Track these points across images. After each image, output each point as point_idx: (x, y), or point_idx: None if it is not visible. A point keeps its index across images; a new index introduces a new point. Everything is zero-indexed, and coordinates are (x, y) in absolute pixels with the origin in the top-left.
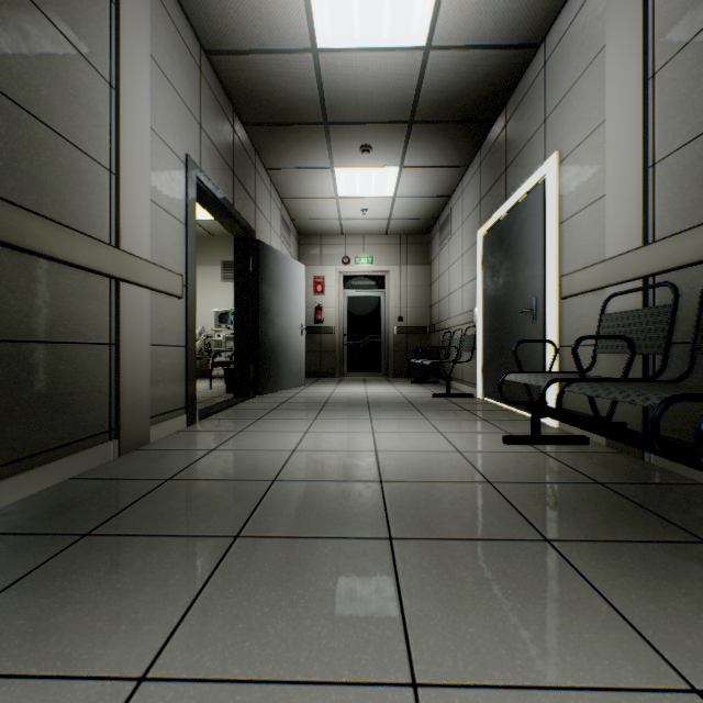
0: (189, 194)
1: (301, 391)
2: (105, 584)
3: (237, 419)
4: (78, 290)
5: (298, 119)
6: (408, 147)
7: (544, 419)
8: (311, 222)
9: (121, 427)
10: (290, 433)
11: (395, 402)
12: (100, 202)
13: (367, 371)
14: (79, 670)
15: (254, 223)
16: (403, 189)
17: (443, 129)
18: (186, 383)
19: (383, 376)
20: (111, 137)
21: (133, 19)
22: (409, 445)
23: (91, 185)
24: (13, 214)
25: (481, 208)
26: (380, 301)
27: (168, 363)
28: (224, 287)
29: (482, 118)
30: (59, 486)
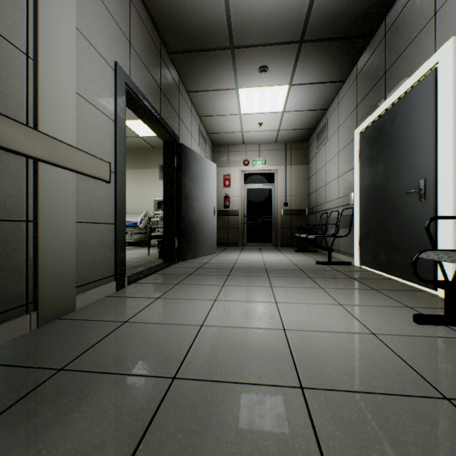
0: (118, 96)
1: (213, 258)
2: None
3: (159, 283)
4: None
5: (210, 45)
6: (296, 66)
7: (435, 290)
8: (221, 135)
9: (39, 300)
10: (200, 301)
11: (288, 269)
12: (13, 82)
13: (261, 242)
14: None
15: (178, 131)
16: (290, 104)
17: (327, 46)
18: (115, 255)
19: (273, 245)
20: (28, 23)
21: None
22: (315, 321)
23: (1, 62)
24: None
25: (358, 111)
26: (271, 191)
27: (97, 238)
28: (161, 183)
29: (362, 33)
30: None
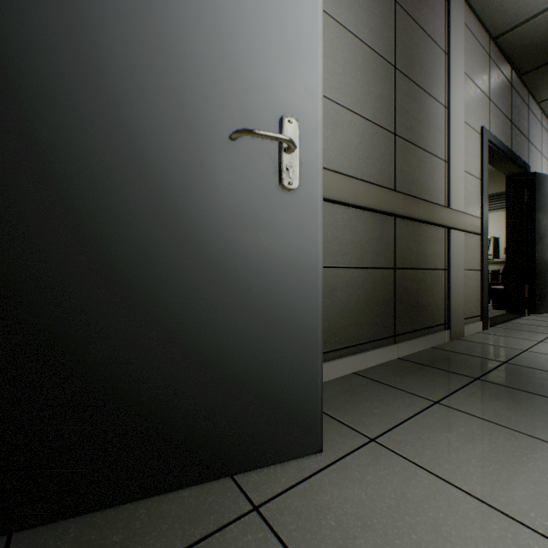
0: (483, 156)
1: None
2: (519, 407)
3: (526, 331)
4: (432, 238)
5: None
6: None
7: None
8: None
9: (450, 322)
10: None
11: None
12: (440, 182)
13: None
14: (545, 439)
15: (526, 158)
16: None
17: None
18: (480, 298)
19: None
20: (444, 140)
21: (455, 55)
22: None
23: (437, 174)
24: (416, 203)
25: None
26: None
27: (470, 282)
28: None
29: None
30: (429, 349)
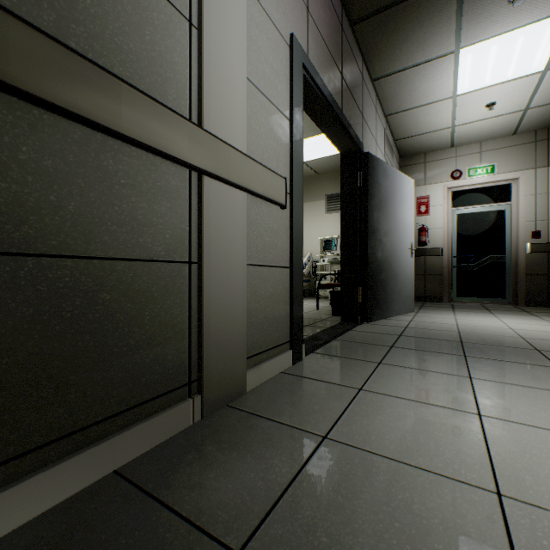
0: (294, 83)
1: (413, 319)
2: None
3: (350, 358)
4: (136, 181)
5: None
6: None
7: None
8: (415, 139)
9: (203, 378)
10: (447, 412)
11: None
12: (173, 61)
13: (484, 297)
14: None
15: (361, 137)
16: None
17: None
18: (290, 312)
19: (508, 303)
20: None
21: None
22: None
23: (159, 31)
24: None
25: None
26: (503, 215)
27: (269, 287)
28: (328, 218)
29: None
30: (86, 495)
